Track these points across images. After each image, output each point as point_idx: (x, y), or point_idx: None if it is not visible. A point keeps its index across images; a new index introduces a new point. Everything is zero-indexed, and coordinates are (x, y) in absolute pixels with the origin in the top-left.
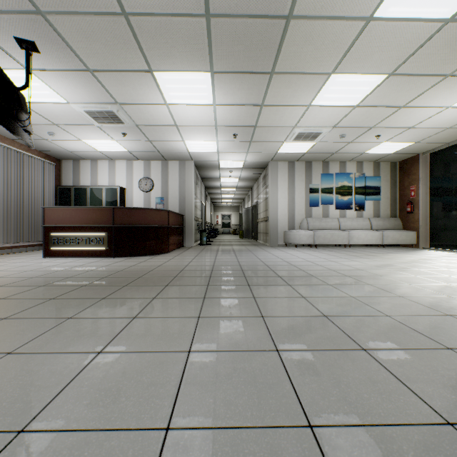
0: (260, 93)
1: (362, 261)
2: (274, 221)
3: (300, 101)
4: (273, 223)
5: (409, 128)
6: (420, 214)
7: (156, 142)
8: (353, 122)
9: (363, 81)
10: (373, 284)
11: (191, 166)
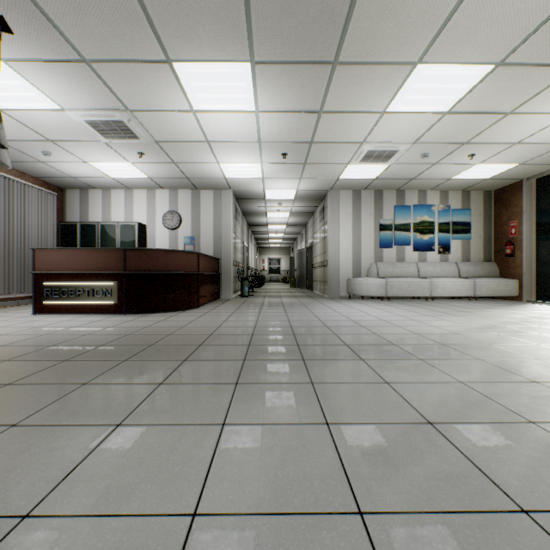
0: (319, 94)
1: (455, 320)
2: (335, 266)
3: (371, 105)
4: (334, 268)
5: (514, 144)
6: (524, 257)
7: (182, 165)
8: (441, 136)
9: (459, 74)
10: (484, 359)
11: (229, 196)
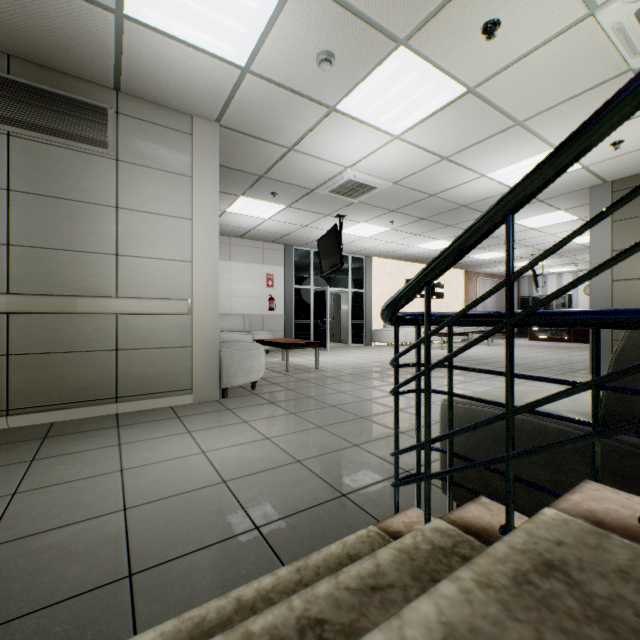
0: None
1: None
2: None
3: None
4: None
5: None
6: None
7: None
8: None
9: None
10: None
11: None
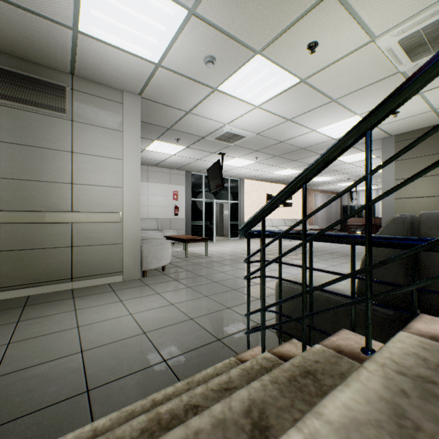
0: None
1: None
2: None
3: None
4: None
5: None
6: None
7: None
8: None
9: None
10: None
11: None
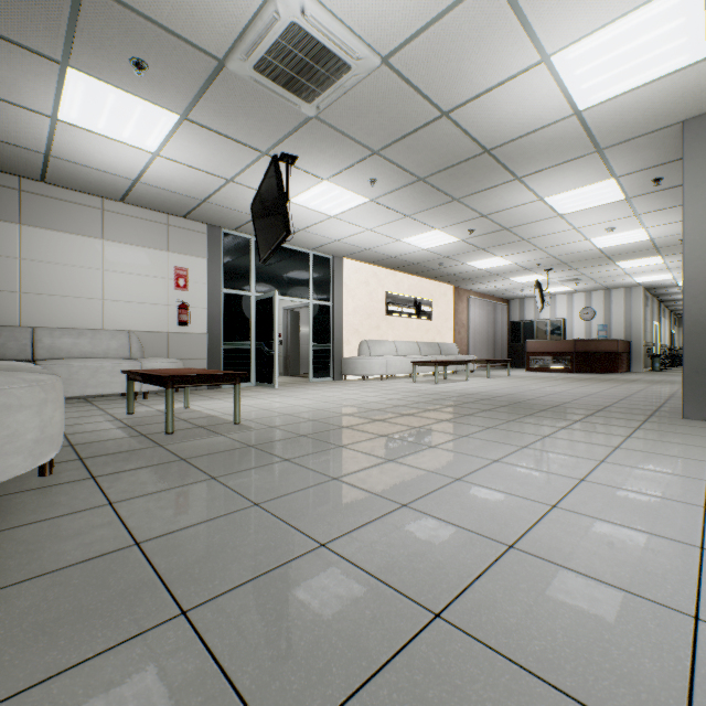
0: None
1: None
2: None
3: None
4: None
5: None
6: None
7: (602, 282)
8: None
9: None
10: None
11: (639, 291)
